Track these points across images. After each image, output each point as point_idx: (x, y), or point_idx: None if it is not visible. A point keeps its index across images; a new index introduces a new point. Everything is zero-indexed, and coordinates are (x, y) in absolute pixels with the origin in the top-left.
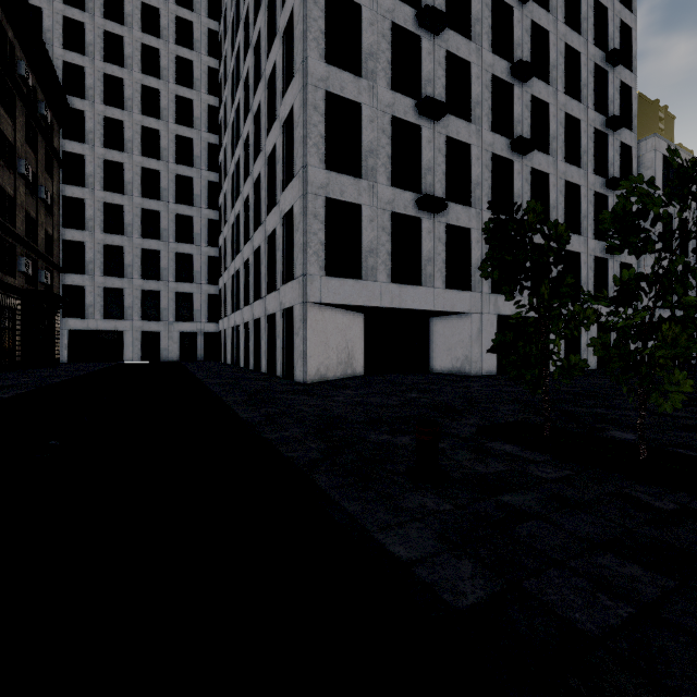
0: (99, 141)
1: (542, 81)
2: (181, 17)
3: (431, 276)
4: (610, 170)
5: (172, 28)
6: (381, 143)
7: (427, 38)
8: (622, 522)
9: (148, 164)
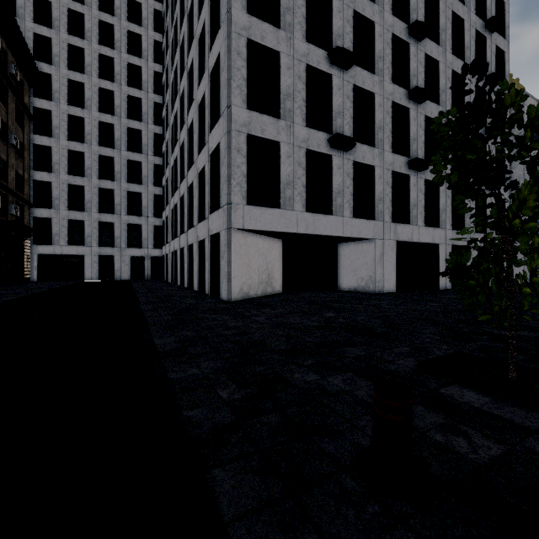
0: (64, 99)
1: (433, 42)
2: None
3: (341, 206)
4: (488, 120)
5: (124, 8)
6: (297, 88)
7: None
8: None
9: (104, 119)
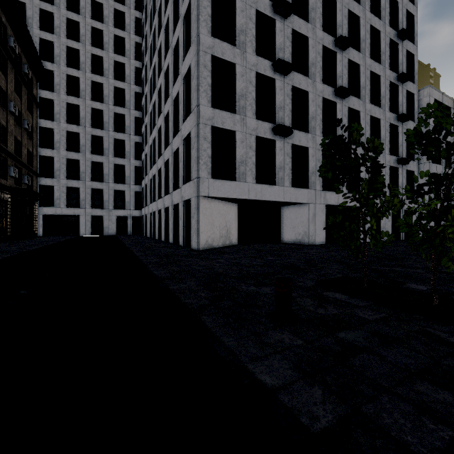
0: (63, 90)
1: (355, 49)
2: (117, 9)
3: (282, 178)
4: (400, 109)
5: (111, 17)
6: (249, 90)
7: (279, 21)
8: (429, 354)
9: (95, 106)
